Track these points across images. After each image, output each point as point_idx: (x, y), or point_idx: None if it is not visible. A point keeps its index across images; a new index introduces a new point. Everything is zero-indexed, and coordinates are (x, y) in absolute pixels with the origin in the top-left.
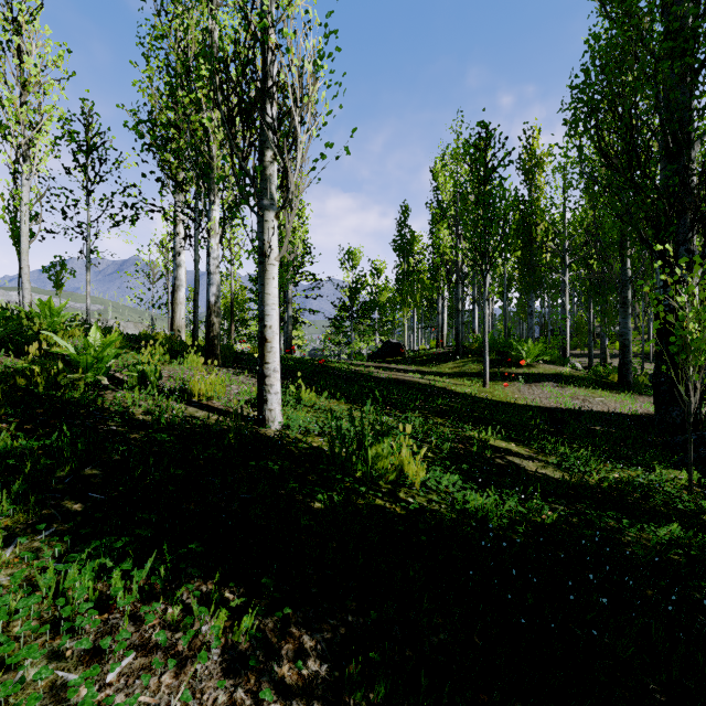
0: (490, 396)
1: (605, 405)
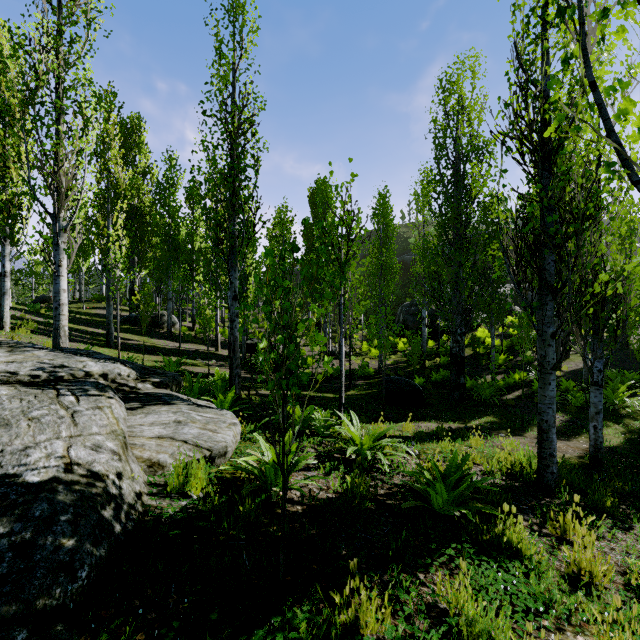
0: (83, 311)
1: (122, 314)
